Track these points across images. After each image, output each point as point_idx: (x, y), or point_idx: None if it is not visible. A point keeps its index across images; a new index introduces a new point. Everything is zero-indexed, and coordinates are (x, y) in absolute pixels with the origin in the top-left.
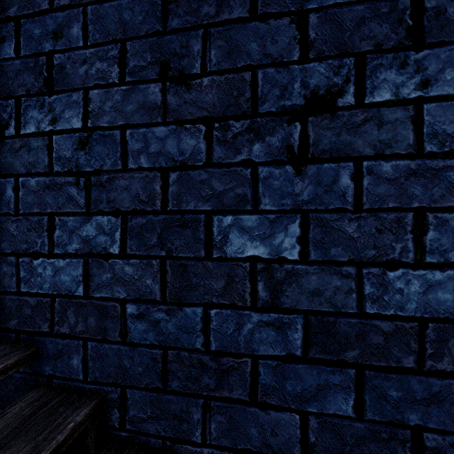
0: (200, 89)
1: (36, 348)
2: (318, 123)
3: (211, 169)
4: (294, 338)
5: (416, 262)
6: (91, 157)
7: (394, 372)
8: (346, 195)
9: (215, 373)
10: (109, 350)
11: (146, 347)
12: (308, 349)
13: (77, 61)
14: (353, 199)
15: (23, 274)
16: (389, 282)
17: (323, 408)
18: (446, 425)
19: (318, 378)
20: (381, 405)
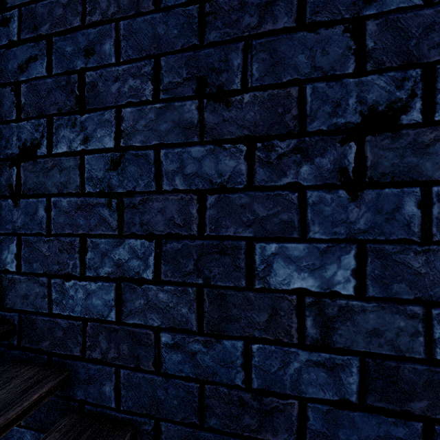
0: (240, 106)
1: (68, 372)
2: (378, 142)
3: (253, 193)
4: (349, 382)
5: None
6: (123, 178)
7: None
8: (411, 224)
9: (257, 413)
10: (142, 379)
11: (181, 380)
12: (365, 395)
13: (109, 78)
14: (420, 229)
15: (55, 295)
16: None
17: None
18: None
19: (377, 429)
20: None
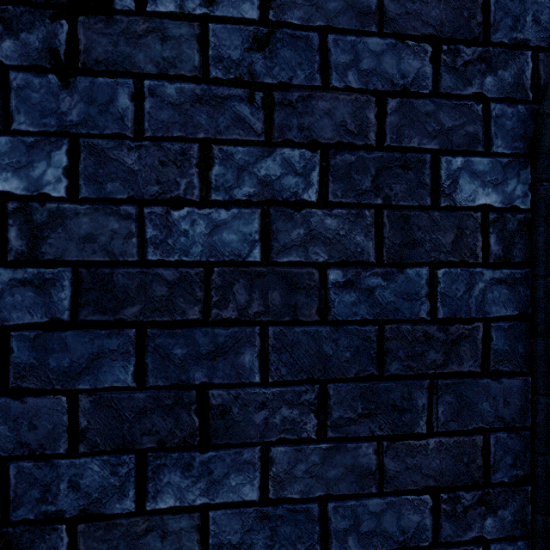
0: None
1: None
2: (92, 25)
3: None
4: (60, 298)
5: (201, 199)
6: None
7: (178, 326)
8: (125, 118)
9: None
10: None
11: None
12: (78, 310)
13: None
14: (134, 124)
15: None
16: (173, 223)
17: (97, 383)
18: (231, 378)
19: (91, 346)
20: (165, 367)
